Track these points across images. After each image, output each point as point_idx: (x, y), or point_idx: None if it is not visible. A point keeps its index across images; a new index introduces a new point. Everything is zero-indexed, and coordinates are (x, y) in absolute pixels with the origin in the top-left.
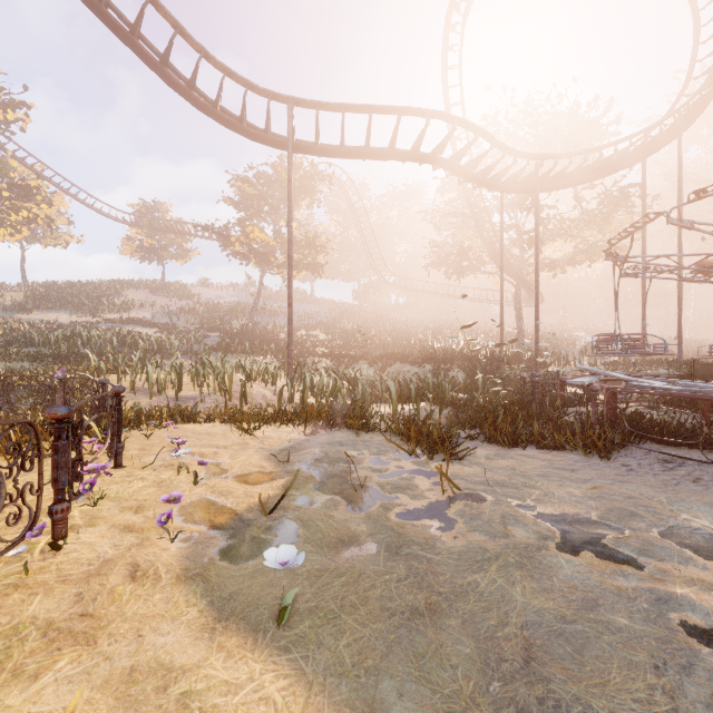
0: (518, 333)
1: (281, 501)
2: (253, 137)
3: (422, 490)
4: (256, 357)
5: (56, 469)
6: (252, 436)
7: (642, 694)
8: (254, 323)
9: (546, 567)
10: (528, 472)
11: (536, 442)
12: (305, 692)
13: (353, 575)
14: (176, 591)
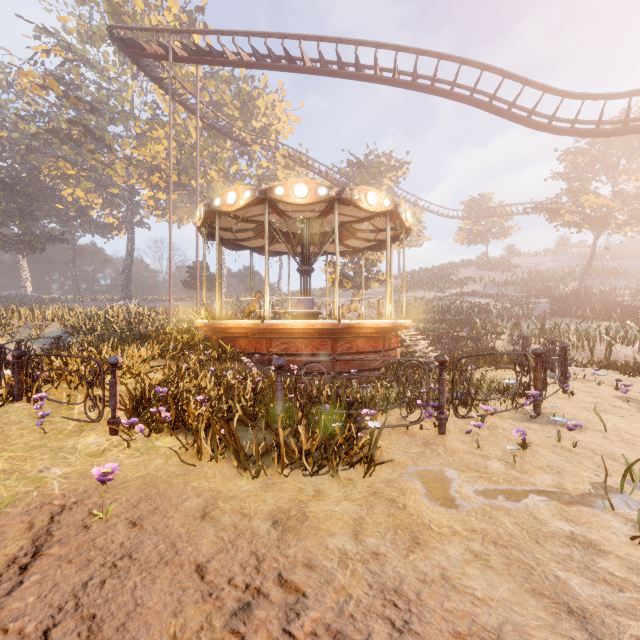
0: None
1: None
2: (609, 135)
3: None
4: (598, 321)
5: (564, 366)
6: (633, 378)
7: None
8: (584, 287)
9: None
10: None
11: None
12: None
13: None
14: None
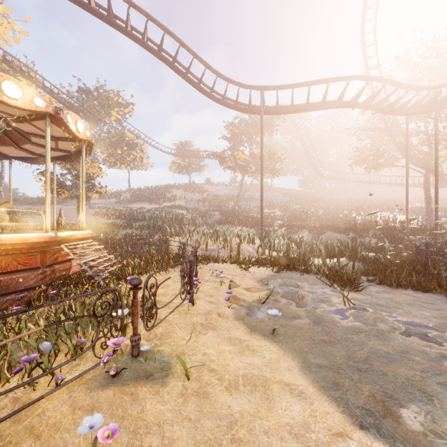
0: (427, 209)
1: (266, 300)
2: (242, 111)
3: (334, 303)
4: (241, 227)
5: (190, 278)
6: (246, 271)
7: (410, 375)
8: (238, 206)
9: (389, 339)
10: (400, 302)
11: (415, 287)
12: (283, 351)
13: (299, 328)
14: (235, 322)
